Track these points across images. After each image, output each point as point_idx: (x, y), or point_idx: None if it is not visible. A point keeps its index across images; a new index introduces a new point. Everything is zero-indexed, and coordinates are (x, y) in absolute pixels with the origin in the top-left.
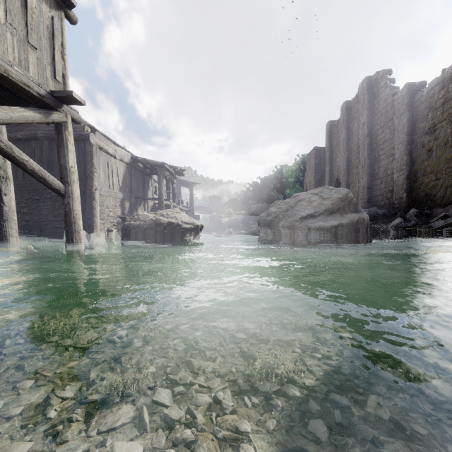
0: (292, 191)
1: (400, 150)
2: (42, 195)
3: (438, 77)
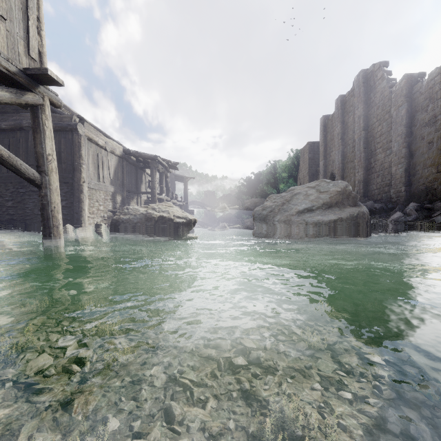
0: (286, 186)
1: (398, 142)
2: (27, 188)
3: (440, 66)
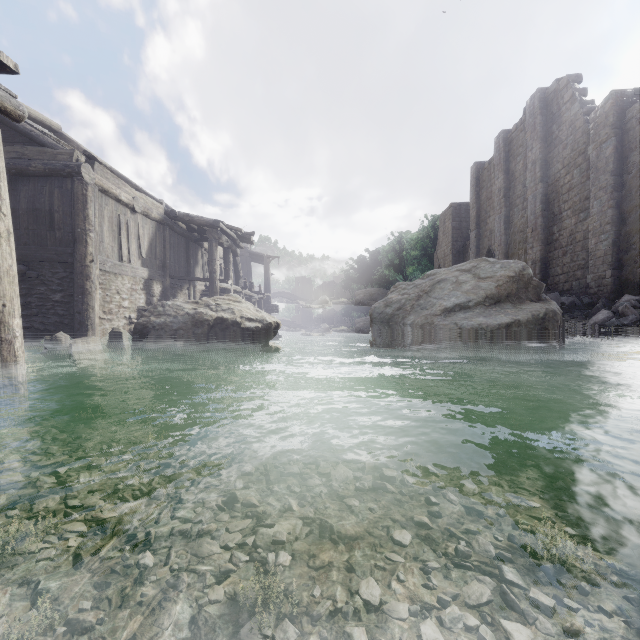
0: (417, 270)
1: (601, 200)
2: None
3: None
